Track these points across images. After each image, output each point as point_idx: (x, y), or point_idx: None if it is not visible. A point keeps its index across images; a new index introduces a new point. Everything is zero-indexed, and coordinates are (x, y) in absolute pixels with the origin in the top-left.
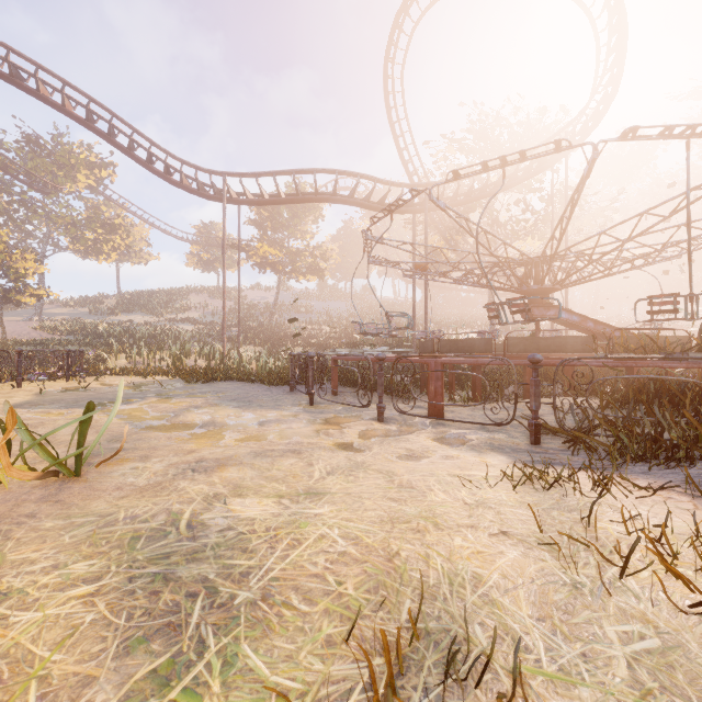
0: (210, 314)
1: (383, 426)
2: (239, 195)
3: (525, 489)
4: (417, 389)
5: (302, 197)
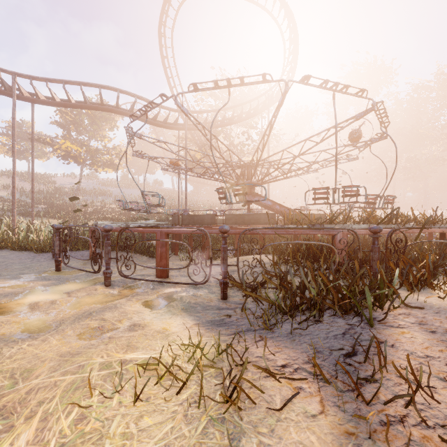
0: (18, 193)
1: (106, 290)
2: (33, 95)
3: (160, 390)
4: None
5: (89, 105)
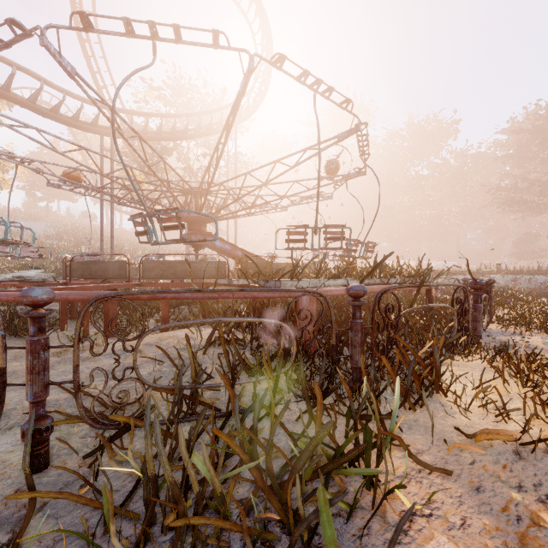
0: None
1: None
2: None
3: None
4: (69, 320)
5: None
